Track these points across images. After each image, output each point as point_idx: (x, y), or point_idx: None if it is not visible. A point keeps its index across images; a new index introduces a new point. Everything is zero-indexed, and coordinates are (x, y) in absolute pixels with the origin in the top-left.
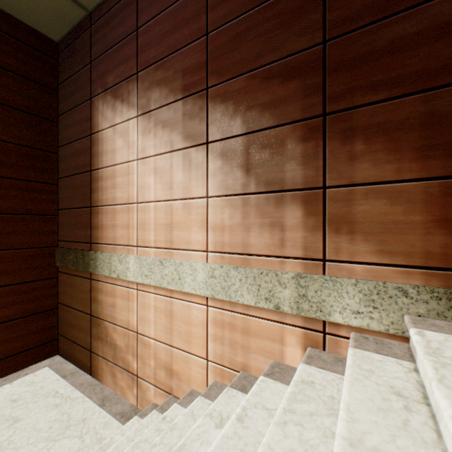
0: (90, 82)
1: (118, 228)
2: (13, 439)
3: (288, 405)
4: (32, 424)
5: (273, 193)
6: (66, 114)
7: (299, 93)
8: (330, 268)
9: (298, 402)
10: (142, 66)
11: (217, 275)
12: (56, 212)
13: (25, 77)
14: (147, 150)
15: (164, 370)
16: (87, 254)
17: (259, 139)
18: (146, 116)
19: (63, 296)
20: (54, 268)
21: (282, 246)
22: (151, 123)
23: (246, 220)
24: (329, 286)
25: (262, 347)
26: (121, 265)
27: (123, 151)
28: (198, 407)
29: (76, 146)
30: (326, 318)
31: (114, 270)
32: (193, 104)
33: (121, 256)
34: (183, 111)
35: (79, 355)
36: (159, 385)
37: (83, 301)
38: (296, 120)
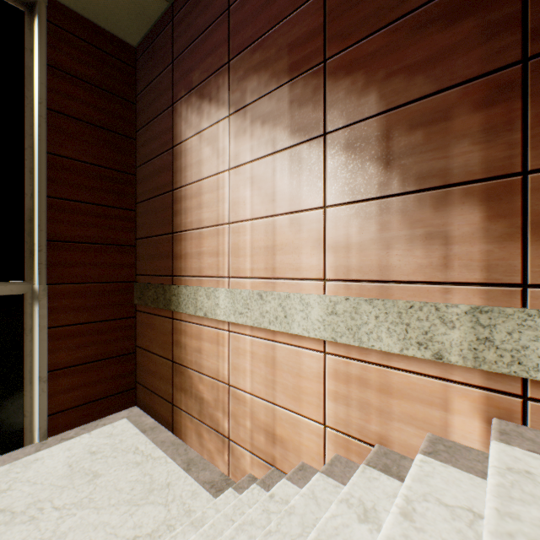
0: (172, 85)
1: (205, 256)
2: (93, 497)
3: (501, 504)
4: (113, 483)
5: (430, 190)
6: (144, 129)
7: (477, 36)
8: (535, 298)
9: (517, 502)
10: (235, 51)
11: (341, 311)
12: (134, 242)
13: (102, 89)
14: (241, 155)
15: (263, 434)
16: (169, 289)
17: (406, 116)
18: (240, 113)
19: (142, 338)
20: (132, 306)
21: (445, 267)
22: (246, 122)
23: (385, 234)
24: (536, 325)
25: (411, 414)
26: (208, 301)
27: (211, 161)
28: (319, 488)
29: (156, 164)
30: (530, 375)
31: (201, 307)
32: (303, 86)
33: (209, 290)
34: (290, 98)
35: (159, 408)
36: (258, 453)
37: (164, 345)
38: (472, 77)
